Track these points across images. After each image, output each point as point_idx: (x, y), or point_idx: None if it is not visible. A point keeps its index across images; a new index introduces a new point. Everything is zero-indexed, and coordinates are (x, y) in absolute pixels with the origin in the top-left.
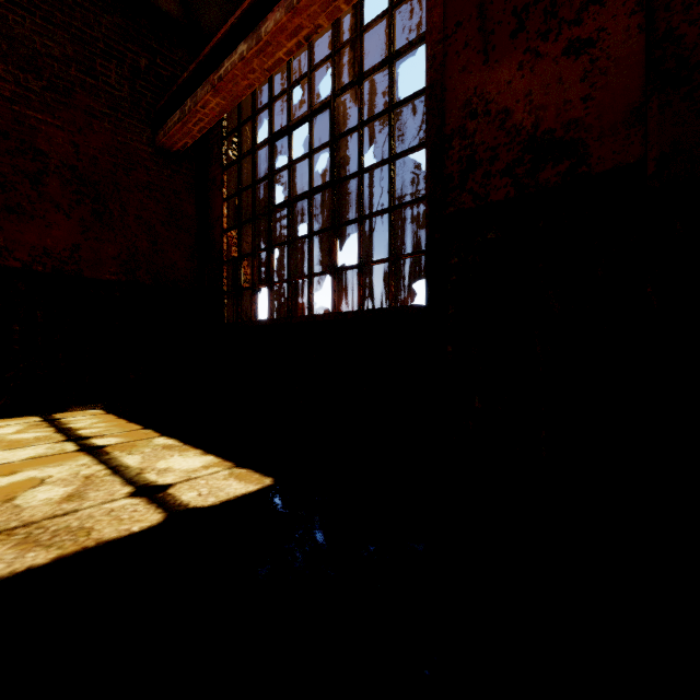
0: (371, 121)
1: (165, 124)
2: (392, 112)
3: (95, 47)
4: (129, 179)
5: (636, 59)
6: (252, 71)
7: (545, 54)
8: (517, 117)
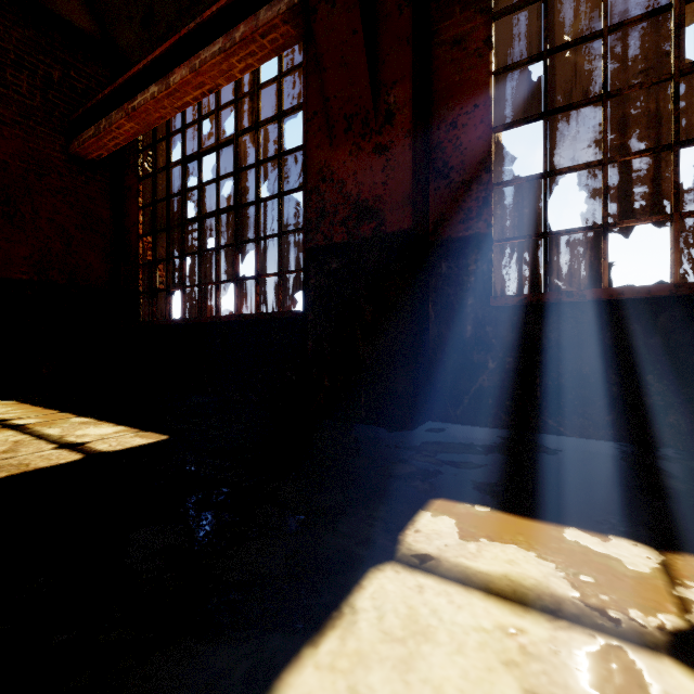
0: (265, 162)
1: (80, 135)
2: (280, 158)
3: (5, 57)
4: (42, 184)
5: (407, 165)
6: (163, 107)
7: (363, 149)
8: (349, 187)
